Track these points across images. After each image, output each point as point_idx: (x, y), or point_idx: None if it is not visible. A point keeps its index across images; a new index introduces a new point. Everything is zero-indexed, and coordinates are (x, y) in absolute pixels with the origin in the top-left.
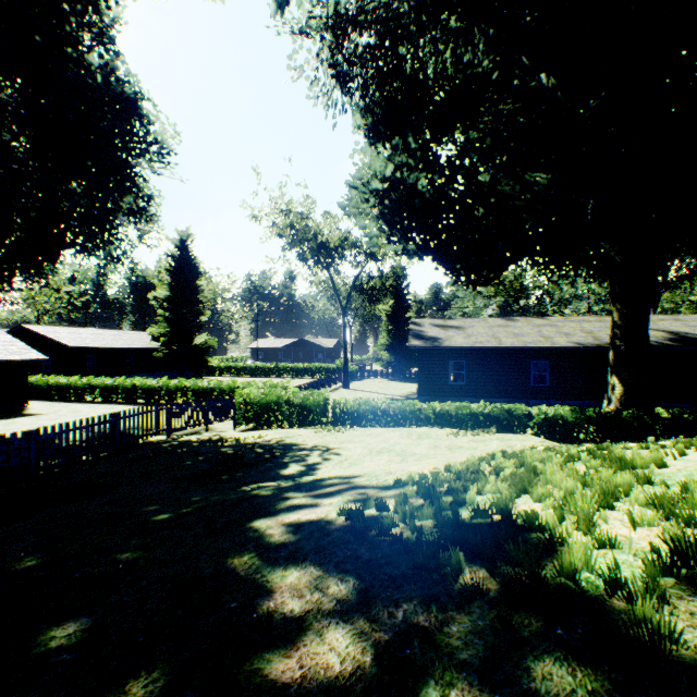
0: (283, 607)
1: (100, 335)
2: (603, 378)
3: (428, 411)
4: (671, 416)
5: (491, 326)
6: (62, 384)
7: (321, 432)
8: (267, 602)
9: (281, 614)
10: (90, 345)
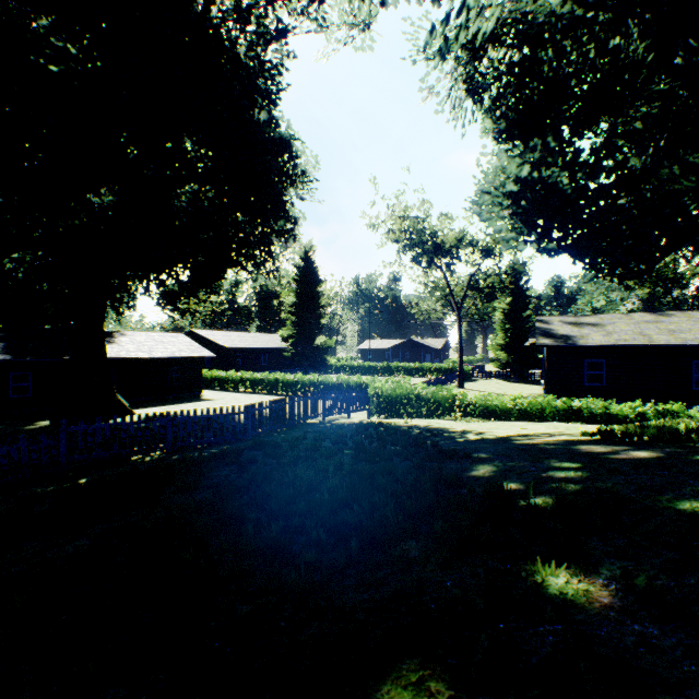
0: (593, 450)
1: (243, 338)
2: None
3: (565, 409)
4: None
5: (637, 322)
6: (222, 377)
7: (461, 422)
8: (581, 450)
9: (595, 451)
10: (238, 346)
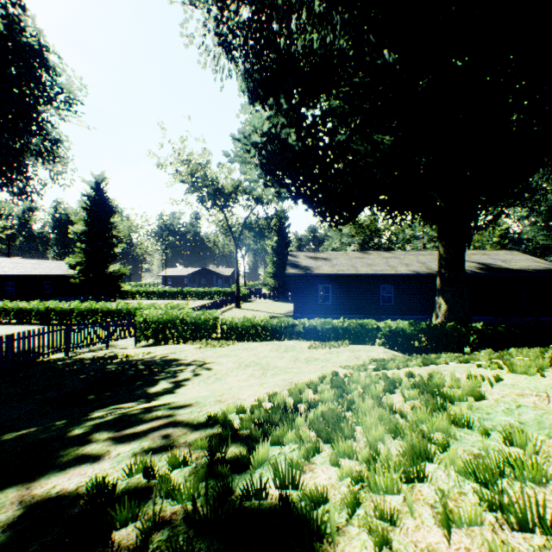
0: None
1: (19, 264)
2: (433, 298)
3: (299, 326)
4: (481, 327)
5: (351, 258)
6: None
7: (205, 347)
8: None
9: None
10: (8, 273)
